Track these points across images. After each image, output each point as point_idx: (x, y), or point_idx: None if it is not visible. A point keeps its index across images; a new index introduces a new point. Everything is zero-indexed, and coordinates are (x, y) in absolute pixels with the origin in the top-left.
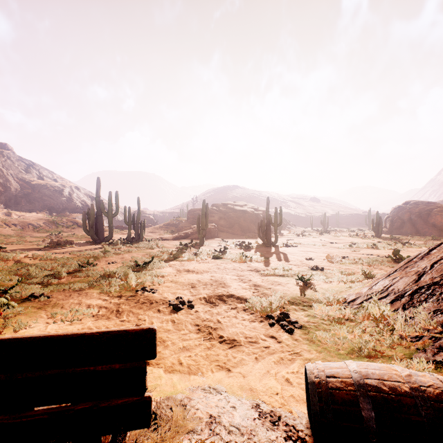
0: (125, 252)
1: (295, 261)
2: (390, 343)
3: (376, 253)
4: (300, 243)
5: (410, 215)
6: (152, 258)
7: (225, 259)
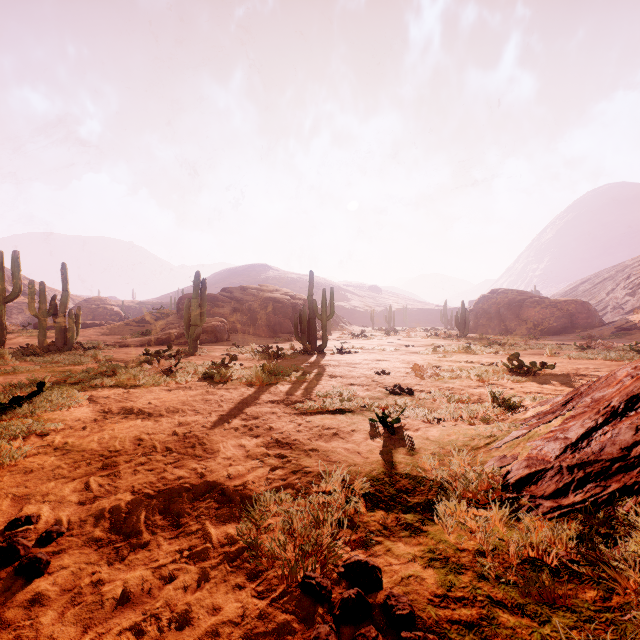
0: (4, 372)
1: (360, 379)
2: None
3: (477, 360)
4: (361, 348)
5: (498, 308)
6: (40, 386)
7: (228, 379)
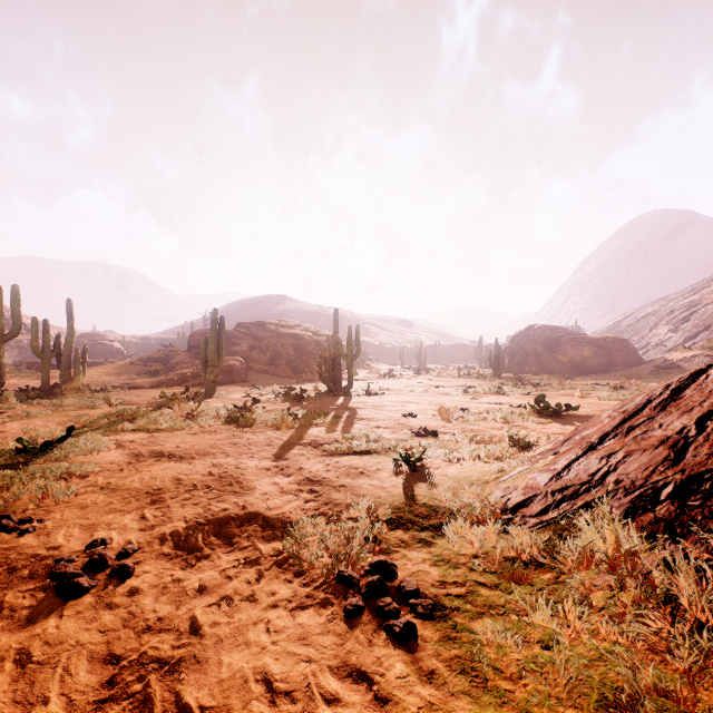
0: (17, 417)
1: (387, 421)
2: (705, 670)
3: (506, 401)
4: (389, 389)
5: (534, 345)
6: (69, 430)
7: (253, 422)
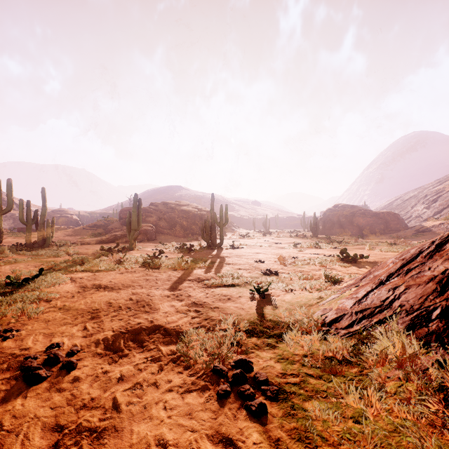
0: (8, 262)
1: (245, 265)
2: None
3: (321, 252)
4: (246, 245)
5: (338, 217)
6: (40, 271)
7: (159, 266)
